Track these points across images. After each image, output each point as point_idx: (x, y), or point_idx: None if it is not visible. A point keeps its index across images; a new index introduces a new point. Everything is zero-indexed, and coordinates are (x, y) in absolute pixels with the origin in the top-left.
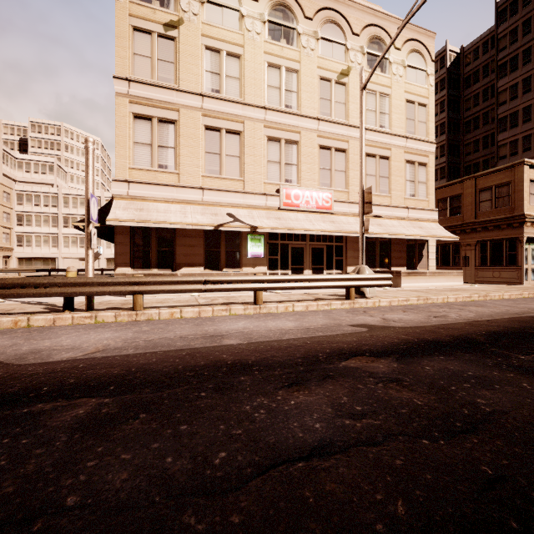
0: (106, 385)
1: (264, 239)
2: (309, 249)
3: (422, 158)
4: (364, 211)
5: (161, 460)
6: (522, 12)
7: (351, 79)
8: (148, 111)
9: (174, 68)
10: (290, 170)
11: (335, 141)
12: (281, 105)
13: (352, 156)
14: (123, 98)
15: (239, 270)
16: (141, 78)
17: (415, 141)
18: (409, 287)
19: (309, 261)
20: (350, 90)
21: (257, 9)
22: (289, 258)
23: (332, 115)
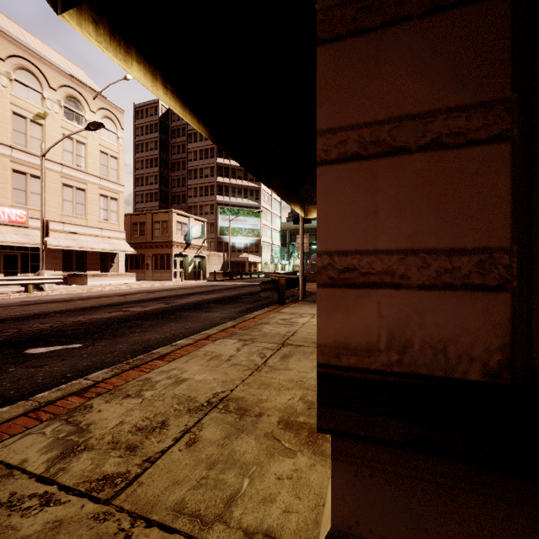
0: None
1: None
2: (0, 256)
3: (114, 195)
4: (44, 235)
5: None
6: None
7: (48, 123)
8: None
9: None
10: None
11: (31, 169)
12: None
13: (49, 183)
14: None
15: None
16: None
17: (108, 181)
18: (94, 284)
19: (0, 266)
20: (48, 131)
21: None
22: None
23: (28, 147)
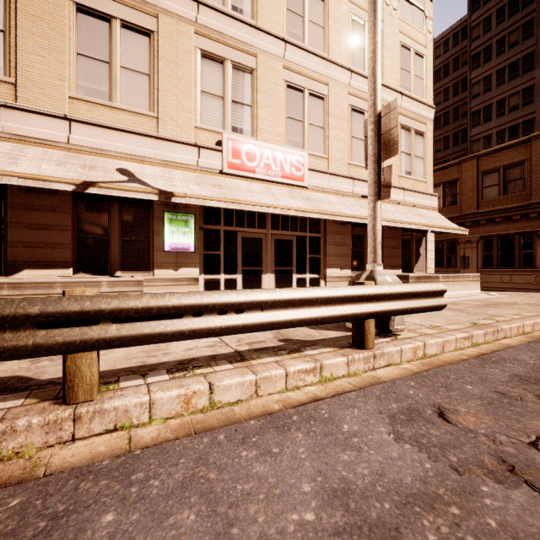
0: None
1: (194, 221)
2: (270, 242)
3: (419, 126)
4: (379, 152)
5: None
6: None
7: None
8: None
9: None
10: (241, 113)
11: (310, 80)
12: (225, 4)
13: (333, 107)
14: None
15: (147, 275)
16: None
17: (411, 100)
18: None
19: (270, 260)
20: (331, 10)
21: None
22: (238, 254)
23: (305, 40)
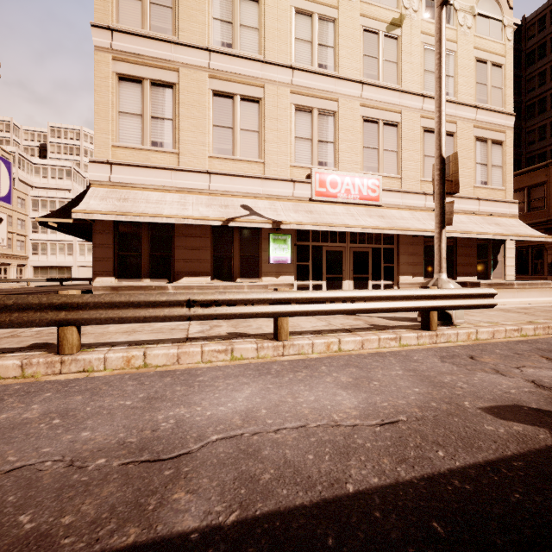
0: None
1: (290, 239)
2: (349, 253)
3: (497, 135)
4: (444, 191)
5: None
6: None
7: (405, 31)
8: (137, 71)
9: (172, 15)
10: (325, 150)
11: (384, 112)
12: (313, 64)
13: (406, 131)
14: (105, 53)
15: (257, 281)
16: (128, 27)
17: (487, 112)
18: None
19: (349, 269)
20: (404, 45)
21: None
22: (323, 264)
23: (380, 78)
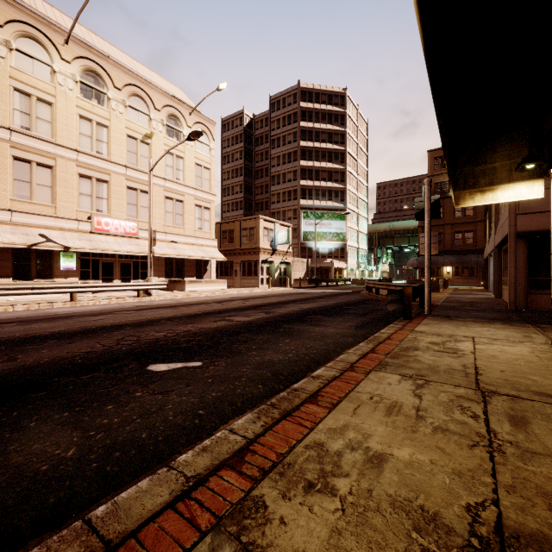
0: (13, 322)
1: (76, 255)
2: (118, 264)
3: (207, 204)
4: (152, 244)
5: (55, 324)
6: (282, 110)
7: (154, 141)
8: None
9: None
10: (101, 202)
11: (141, 185)
12: (93, 151)
13: (155, 197)
14: None
15: (50, 281)
16: None
17: (202, 192)
18: (191, 290)
19: (118, 273)
20: (153, 149)
21: (69, 69)
22: (100, 270)
23: (138, 165)
